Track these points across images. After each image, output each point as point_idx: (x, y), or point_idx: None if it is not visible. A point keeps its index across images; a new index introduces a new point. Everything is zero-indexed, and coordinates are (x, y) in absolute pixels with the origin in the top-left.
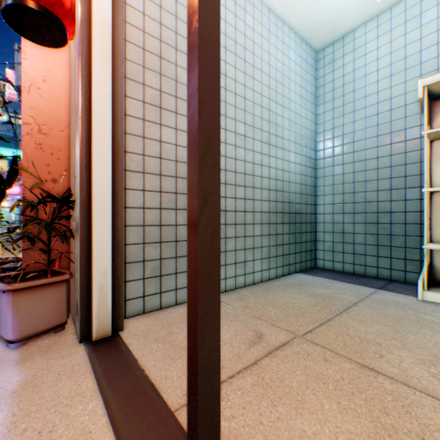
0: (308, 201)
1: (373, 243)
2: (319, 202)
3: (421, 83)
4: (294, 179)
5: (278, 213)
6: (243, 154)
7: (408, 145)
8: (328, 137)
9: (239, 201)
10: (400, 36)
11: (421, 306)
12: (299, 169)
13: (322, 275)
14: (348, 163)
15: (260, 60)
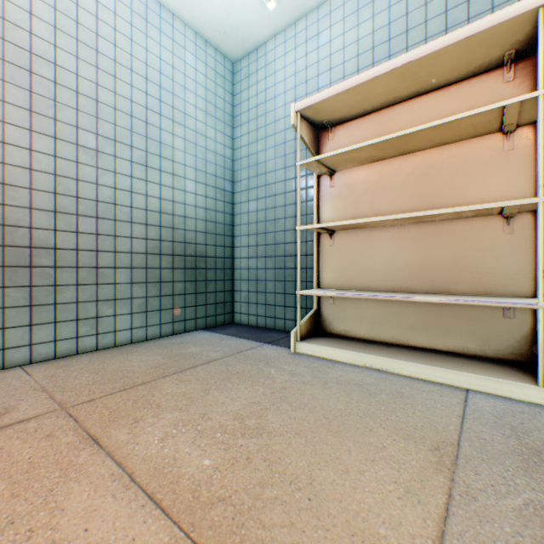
0: (220, 243)
1: (282, 291)
2: (237, 244)
3: (293, 108)
4: (195, 213)
5: (166, 255)
6: (95, 174)
7: (309, 180)
8: (245, 167)
9: (86, 236)
10: (303, 56)
11: (282, 359)
12: (204, 202)
13: (227, 331)
14: (261, 198)
15: (129, 56)
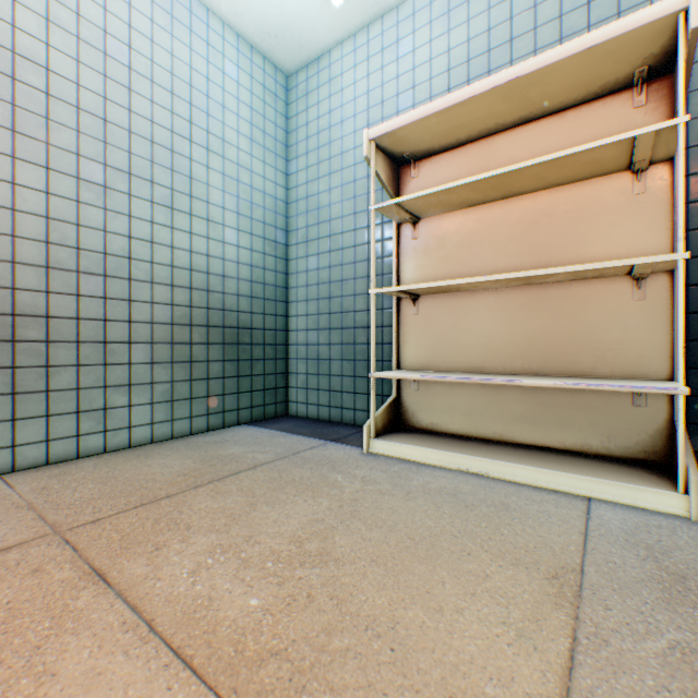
0: (270, 310)
1: (351, 373)
2: (292, 312)
3: (366, 135)
4: (238, 272)
5: (198, 326)
6: (102, 218)
7: (386, 229)
8: (302, 212)
9: (90, 300)
10: (378, 69)
11: (352, 462)
12: (249, 257)
13: (279, 426)
14: (324, 252)
15: (149, 62)
